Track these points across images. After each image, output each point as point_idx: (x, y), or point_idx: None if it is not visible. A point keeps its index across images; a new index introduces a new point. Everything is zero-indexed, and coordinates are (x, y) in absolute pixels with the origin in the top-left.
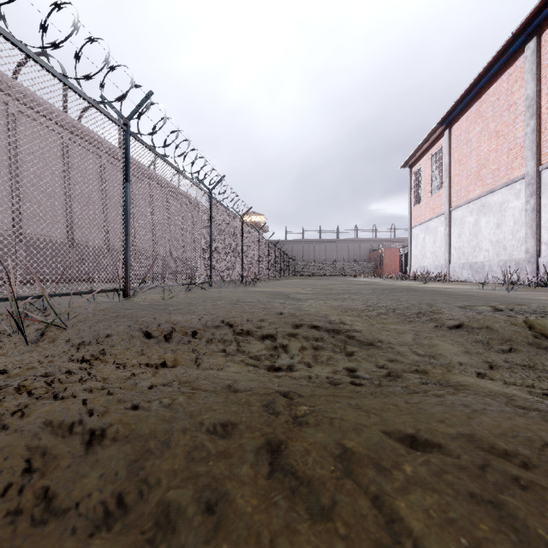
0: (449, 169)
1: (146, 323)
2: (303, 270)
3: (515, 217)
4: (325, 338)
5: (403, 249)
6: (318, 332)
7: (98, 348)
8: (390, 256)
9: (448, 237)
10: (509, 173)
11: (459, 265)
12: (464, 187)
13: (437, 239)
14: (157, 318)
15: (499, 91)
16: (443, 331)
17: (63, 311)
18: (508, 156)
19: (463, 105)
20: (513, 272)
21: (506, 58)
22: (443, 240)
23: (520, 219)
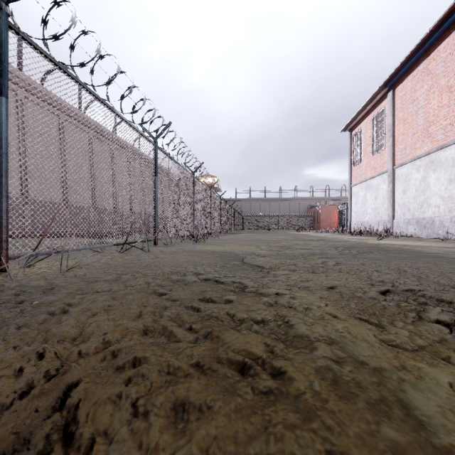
0: (392, 128)
1: None
2: (251, 224)
3: None
4: None
5: (341, 206)
6: None
7: None
8: (325, 212)
9: (391, 194)
10: None
11: (404, 221)
12: (409, 145)
13: (378, 196)
14: None
15: (452, 45)
16: None
17: None
18: None
19: (409, 65)
20: None
21: None
22: (386, 196)
23: None
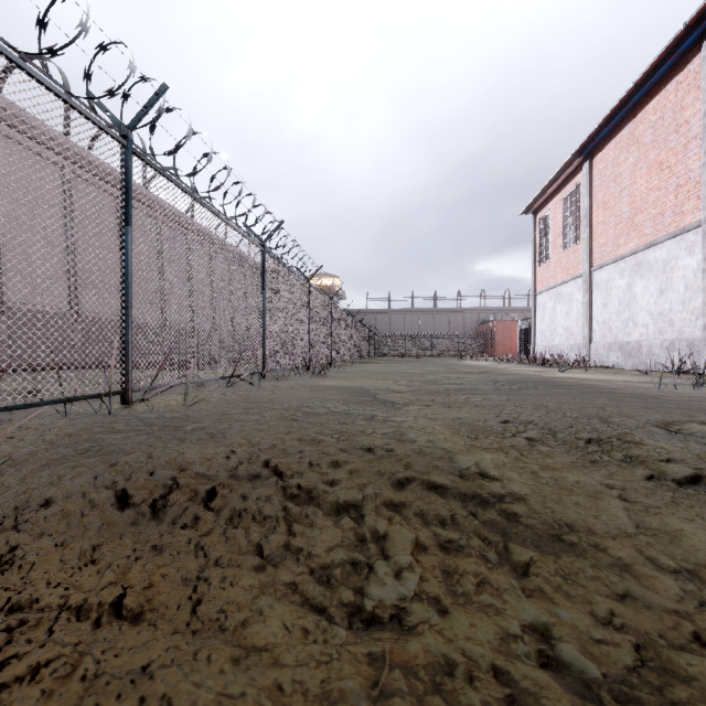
0: (589, 214)
1: (130, 468)
2: (390, 349)
3: (686, 281)
4: (461, 520)
5: (524, 322)
6: (444, 503)
7: (3, 547)
8: (503, 331)
9: (588, 307)
10: (679, 219)
11: (604, 346)
12: (611, 240)
13: (572, 309)
14: (154, 454)
15: (663, 106)
16: (671, 493)
17: (5, 436)
18: (676, 195)
19: (610, 128)
20: (684, 357)
21: (674, 60)
22: (581, 311)
23: (694, 283)
